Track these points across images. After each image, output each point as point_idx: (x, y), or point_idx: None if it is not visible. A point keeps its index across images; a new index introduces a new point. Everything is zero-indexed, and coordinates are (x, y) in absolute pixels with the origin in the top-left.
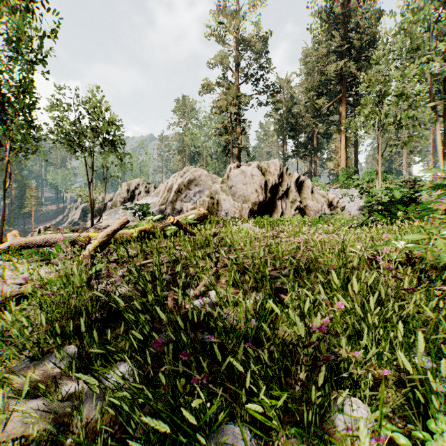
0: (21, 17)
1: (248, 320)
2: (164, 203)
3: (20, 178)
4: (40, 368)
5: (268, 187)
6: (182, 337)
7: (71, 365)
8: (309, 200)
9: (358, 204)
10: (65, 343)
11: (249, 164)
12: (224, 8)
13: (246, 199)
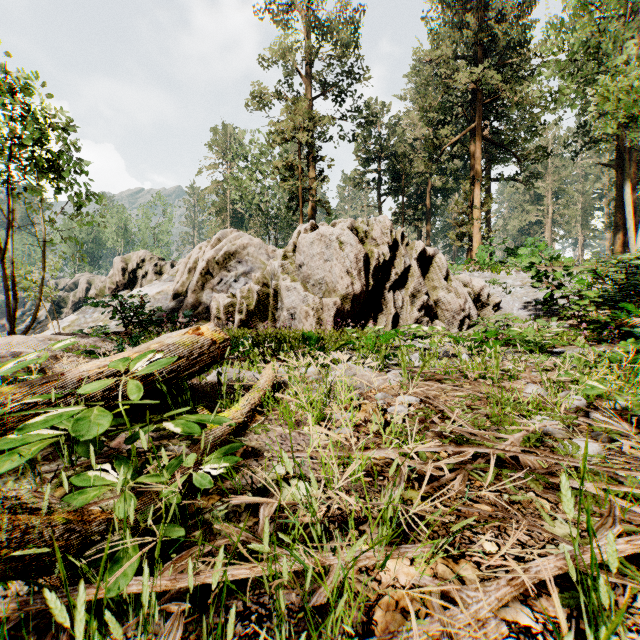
0: None
1: None
2: (183, 292)
3: None
4: None
5: (371, 267)
6: None
7: None
8: (442, 291)
9: (520, 299)
10: None
11: (334, 224)
12: None
13: (329, 289)
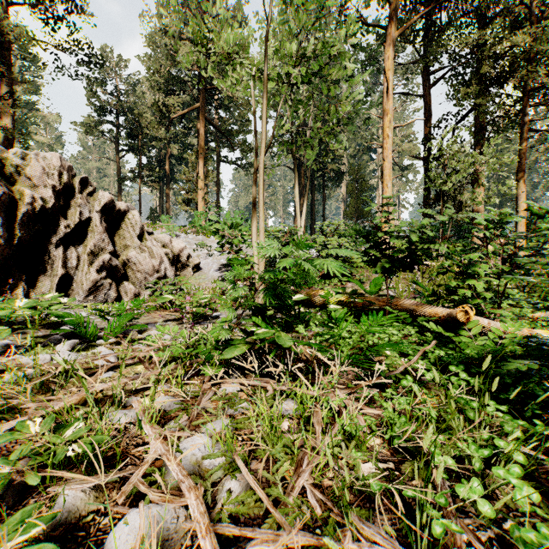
0: None
1: None
2: None
3: None
4: None
5: (19, 213)
6: None
7: None
8: (133, 250)
9: (219, 261)
10: None
11: None
12: None
13: None
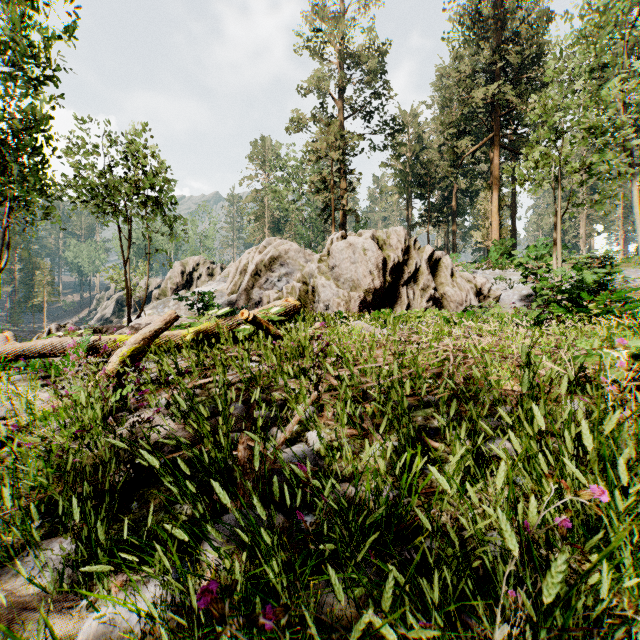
0: (16, 5)
1: (380, 492)
2: (235, 291)
3: (27, 254)
4: (3, 583)
5: (388, 268)
6: (264, 536)
7: (60, 579)
8: (447, 286)
9: (519, 292)
10: (59, 529)
11: (360, 233)
12: (322, 8)
13: (355, 285)
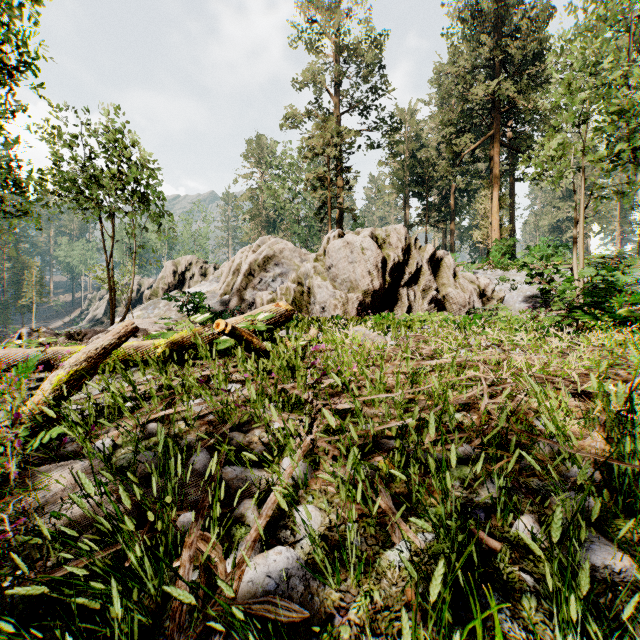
0: None
1: None
2: (228, 291)
3: (15, 253)
4: None
5: (388, 268)
6: None
7: None
8: (450, 287)
9: (524, 294)
10: None
11: (358, 232)
12: None
13: (353, 286)
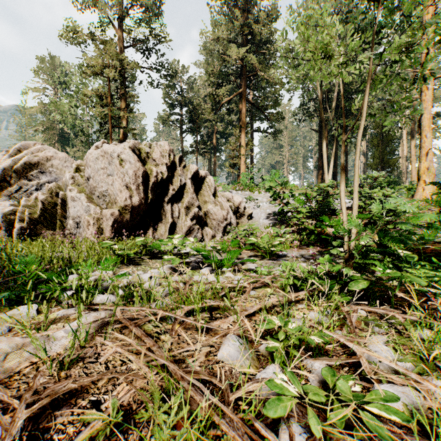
0: None
1: None
2: None
3: None
4: None
5: (150, 183)
6: None
7: None
8: (210, 205)
9: (265, 211)
10: None
11: None
12: None
13: (111, 200)
